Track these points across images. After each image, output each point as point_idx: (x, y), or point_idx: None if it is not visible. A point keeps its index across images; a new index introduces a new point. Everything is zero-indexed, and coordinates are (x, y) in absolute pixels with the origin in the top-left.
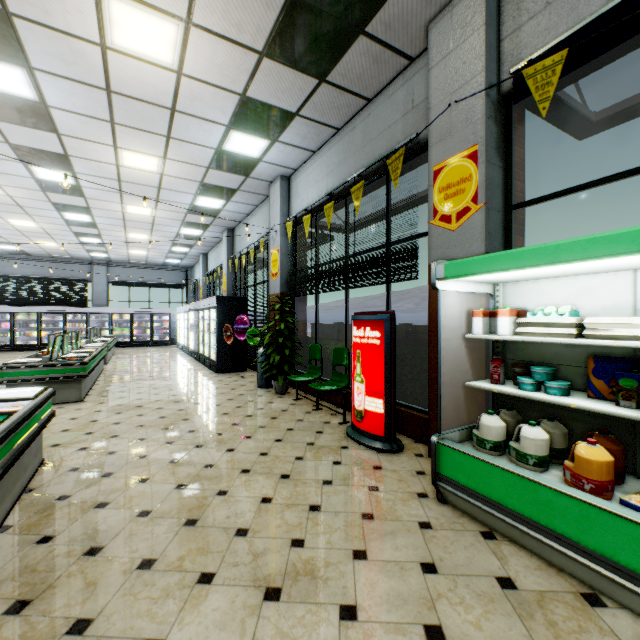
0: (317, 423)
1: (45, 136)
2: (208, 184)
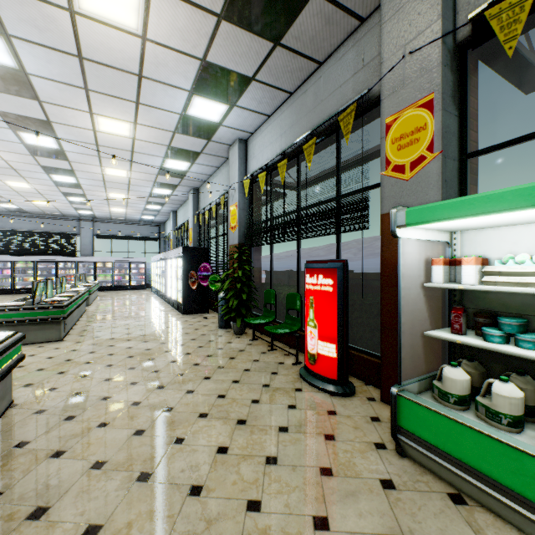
0: (272, 364)
1: (28, 103)
2: (175, 148)
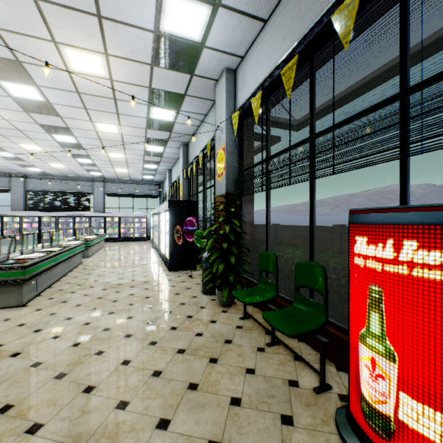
0: (278, 384)
1: None
2: (156, 90)
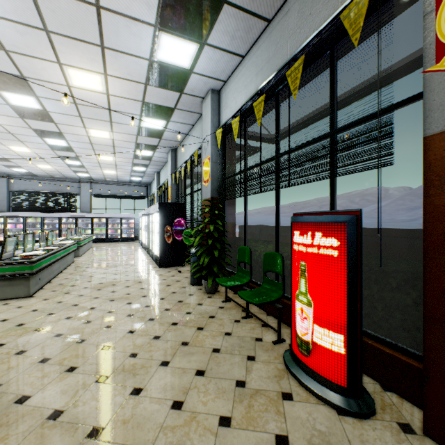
0: (247, 340)
1: None
2: (149, 103)
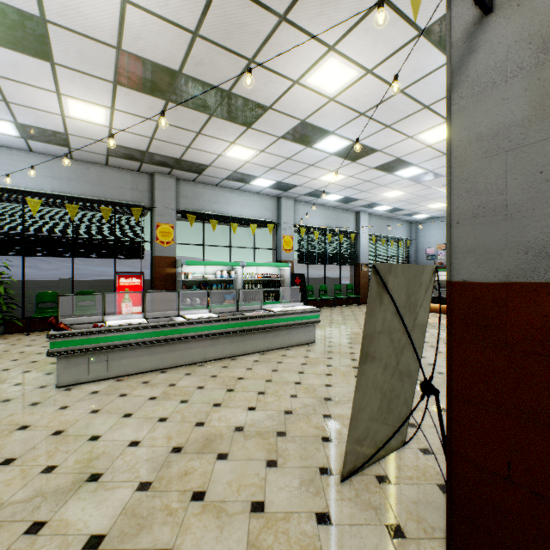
0: None
1: None
2: None
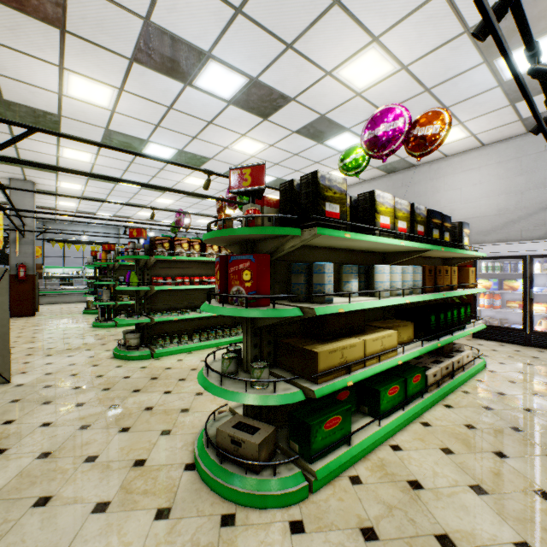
0: None
1: None
2: None
